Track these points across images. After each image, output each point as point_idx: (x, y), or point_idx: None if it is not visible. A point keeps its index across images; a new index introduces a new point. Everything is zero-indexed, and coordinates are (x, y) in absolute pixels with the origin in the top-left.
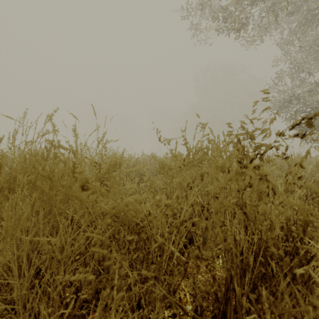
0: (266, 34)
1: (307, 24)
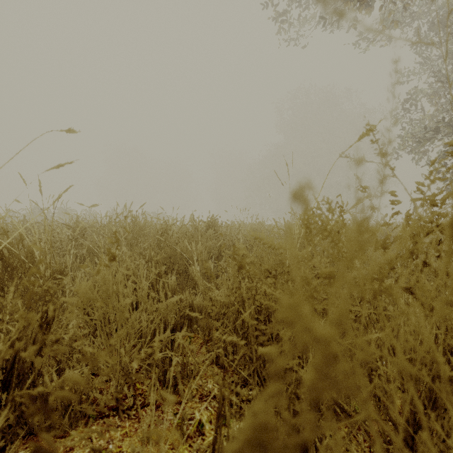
0: None
1: None
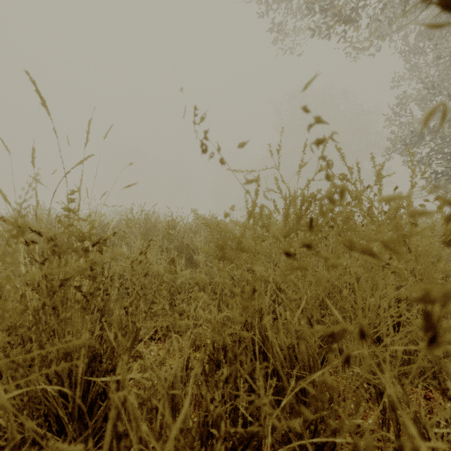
0: (385, 37)
1: (450, 19)
